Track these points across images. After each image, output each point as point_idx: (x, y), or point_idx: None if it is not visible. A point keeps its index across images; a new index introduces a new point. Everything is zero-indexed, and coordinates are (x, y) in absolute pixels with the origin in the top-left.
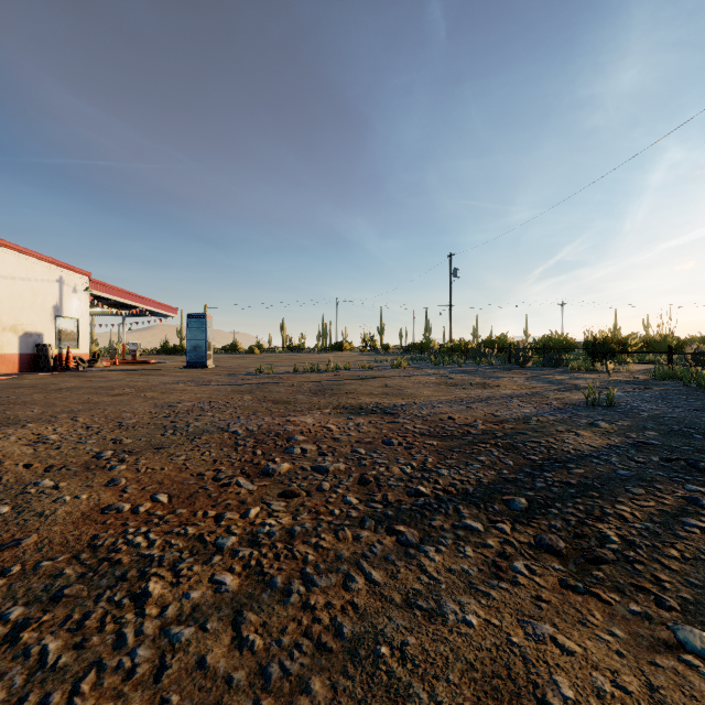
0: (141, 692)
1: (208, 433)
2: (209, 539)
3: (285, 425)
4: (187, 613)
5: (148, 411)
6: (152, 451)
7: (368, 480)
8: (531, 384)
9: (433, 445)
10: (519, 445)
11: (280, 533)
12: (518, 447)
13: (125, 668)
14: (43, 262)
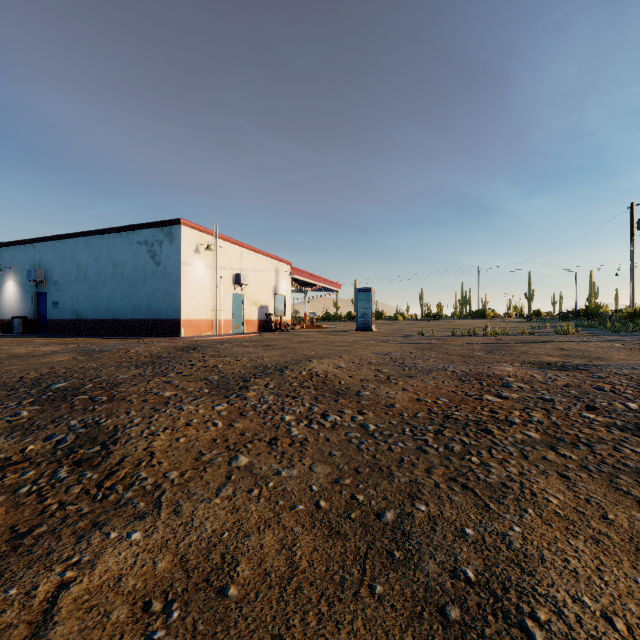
0: (521, 460)
1: (434, 371)
2: (501, 418)
3: (490, 371)
4: (520, 441)
5: (375, 356)
6: (407, 377)
7: (595, 408)
8: None
9: None
10: None
11: (547, 423)
12: None
13: (506, 451)
14: (268, 258)
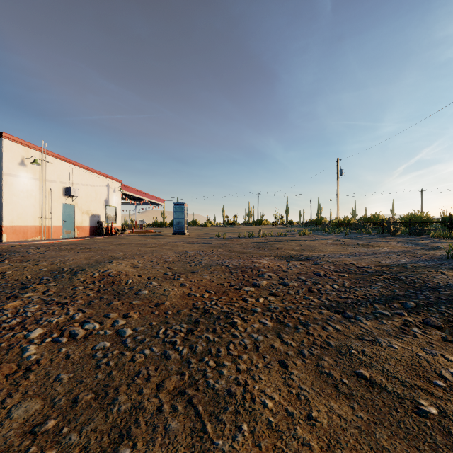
0: (253, 353)
1: (213, 266)
2: (248, 308)
3: (253, 263)
4: (256, 331)
5: (174, 255)
6: (190, 273)
7: (314, 290)
8: (402, 246)
9: (345, 276)
10: (402, 278)
11: (280, 308)
12: (402, 279)
13: (242, 345)
14: (100, 176)
